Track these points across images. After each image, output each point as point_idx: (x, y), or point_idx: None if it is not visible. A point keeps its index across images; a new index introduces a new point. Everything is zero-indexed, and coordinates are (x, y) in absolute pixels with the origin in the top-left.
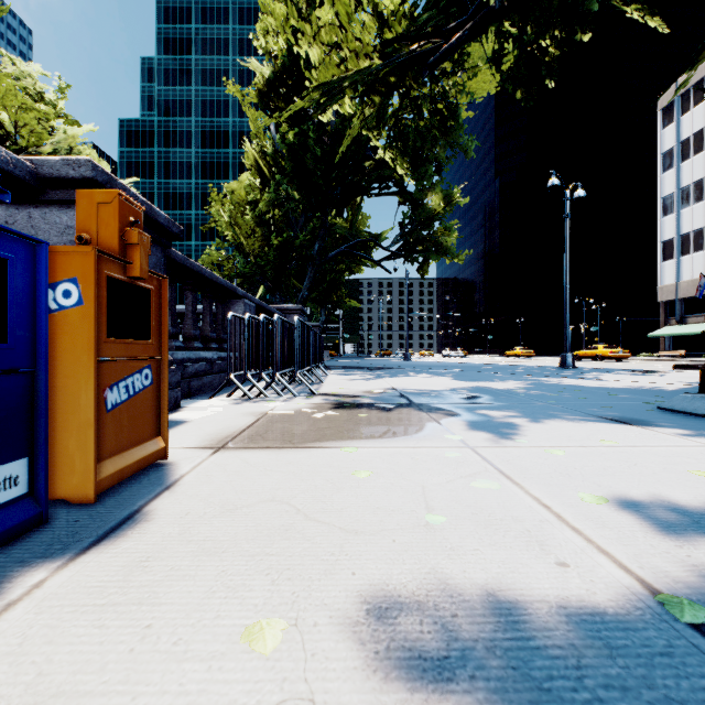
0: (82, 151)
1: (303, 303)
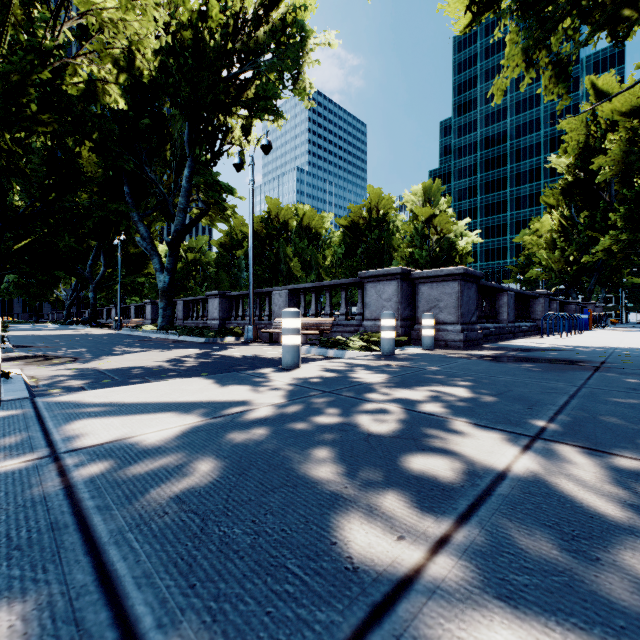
0: (466, 234)
1: (590, 293)
